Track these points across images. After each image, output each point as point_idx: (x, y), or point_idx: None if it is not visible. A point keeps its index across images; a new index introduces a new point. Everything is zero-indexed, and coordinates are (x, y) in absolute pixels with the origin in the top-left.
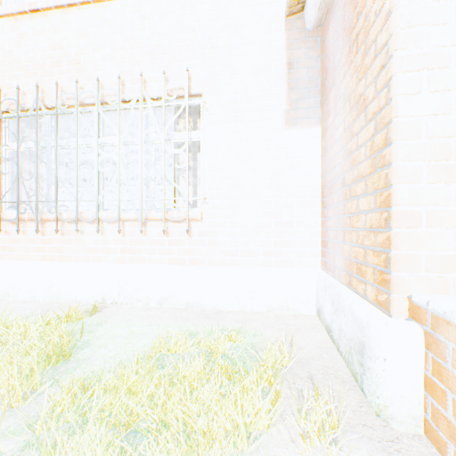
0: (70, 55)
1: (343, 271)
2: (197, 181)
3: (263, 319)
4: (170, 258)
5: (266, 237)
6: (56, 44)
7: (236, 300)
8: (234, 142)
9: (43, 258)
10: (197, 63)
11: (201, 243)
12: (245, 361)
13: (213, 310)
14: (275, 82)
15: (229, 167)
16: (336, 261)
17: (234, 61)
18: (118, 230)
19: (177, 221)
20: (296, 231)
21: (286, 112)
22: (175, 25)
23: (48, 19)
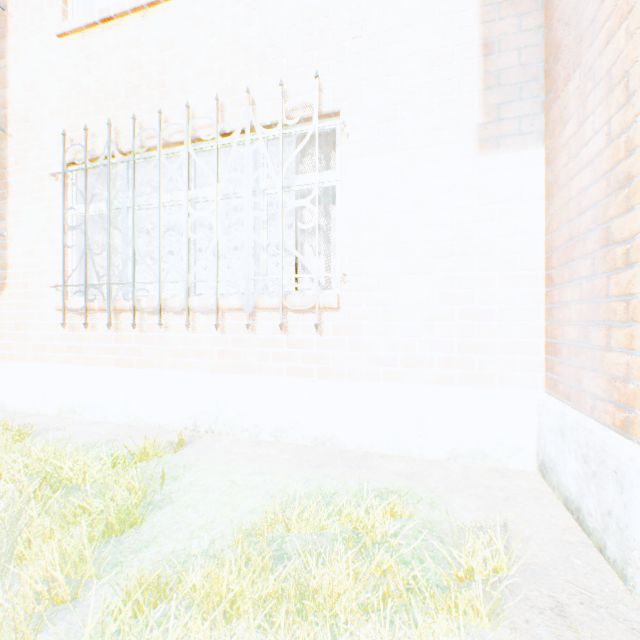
0: (152, 75)
1: (605, 402)
2: (329, 249)
3: (442, 474)
4: (290, 368)
5: (445, 337)
6: (134, 63)
7: (395, 438)
8: (391, 184)
9: (118, 363)
10: (330, 65)
11: (338, 345)
12: (423, 558)
13: (357, 451)
14: (460, 79)
15: (381, 223)
16: (585, 382)
17: (391, 54)
18: (215, 324)
19: (300, 311)
20: (498, 326)
21: (479, 127)
22: (298, 10)
23: (124, 29)
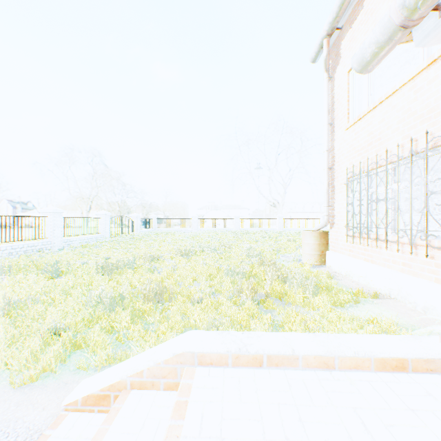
0: (375, 136)
1: None
2: None
3: None
4: (435, 278)
5: None
6: (369, 133)
7: None
8: None
9: (363, 259)
10: None
11: None
12: None
13: None
14: None
15: None
16: None
17: None
18: (396, 249)
19: (440, 249)
20: None
21: None
22: (439, 85)
23: (365, 120)
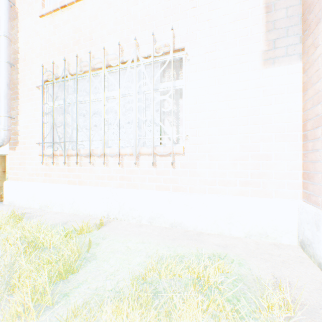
0: (86, 34)
1: None
2: (178, 122)
3: (243, 246)
4: (157, 185)
5: (243, 169)
6: (77, 28)
7: (215, 224)
8: (212, 86)
9: (69, 182)
10: (179, 23)
11: (183, 173)
12: (239, 298)
13: (194, 231)
14: (252, 27)
15: (207, 107)
16: None
17: (212, 15)
18: (118, 162)
19: (162, 155)
20: (274, 163)
21: (263, 52)
22: None
23: (72, 11)
